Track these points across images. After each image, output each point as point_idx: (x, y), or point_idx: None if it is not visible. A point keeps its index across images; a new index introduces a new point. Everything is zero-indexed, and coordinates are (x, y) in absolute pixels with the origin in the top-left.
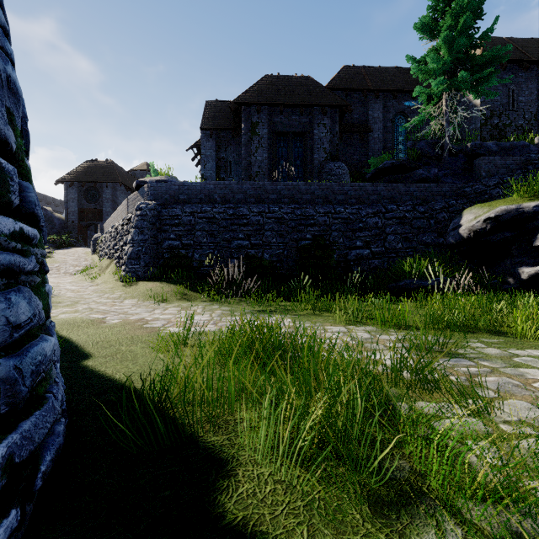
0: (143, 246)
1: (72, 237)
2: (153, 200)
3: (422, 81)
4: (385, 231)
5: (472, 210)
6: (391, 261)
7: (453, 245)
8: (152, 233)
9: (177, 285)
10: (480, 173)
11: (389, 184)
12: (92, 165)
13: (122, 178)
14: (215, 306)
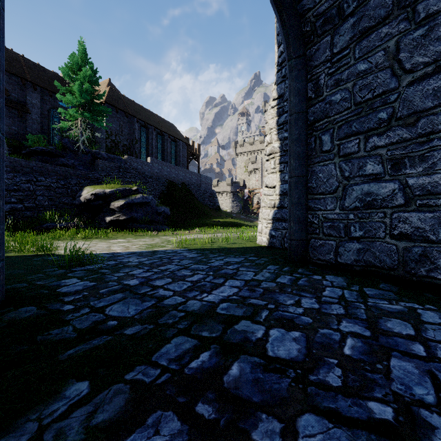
0: None
1: None
2: None
3: (65, 103)
4: (36, 193)
5: (88, 189)
6: (40, 213)
7: (78, 205)
8: None
9: None
10: (98, 168)
11: (40, 163)
12: None
13: None
14: None
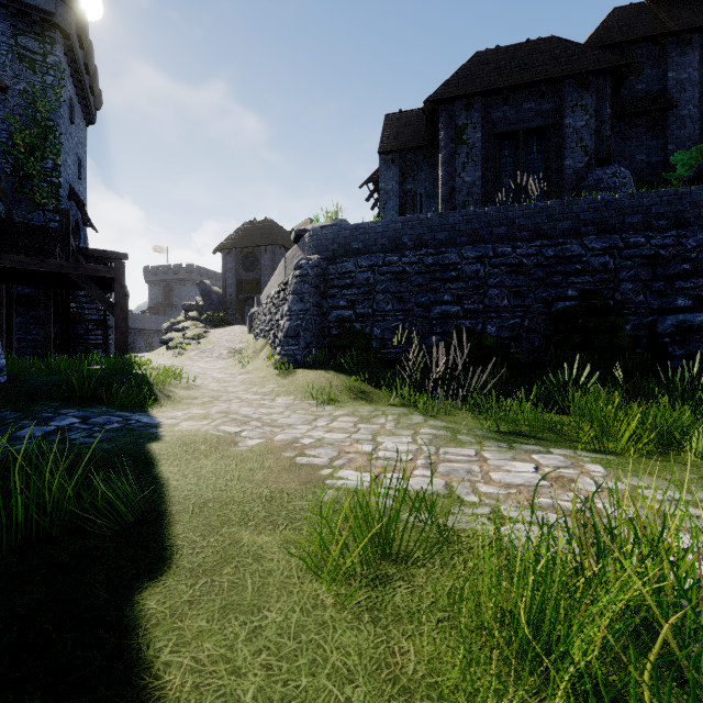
0: (303, 319)
1: (229, 313)
2: (316, 254)
3: None
4: None
5: None
6: None
7: None
8: (314, 300)
9: (349, 377)
10: None
11: None
12: (250, 227)
13: (282, 240)
14: (416, 417)
